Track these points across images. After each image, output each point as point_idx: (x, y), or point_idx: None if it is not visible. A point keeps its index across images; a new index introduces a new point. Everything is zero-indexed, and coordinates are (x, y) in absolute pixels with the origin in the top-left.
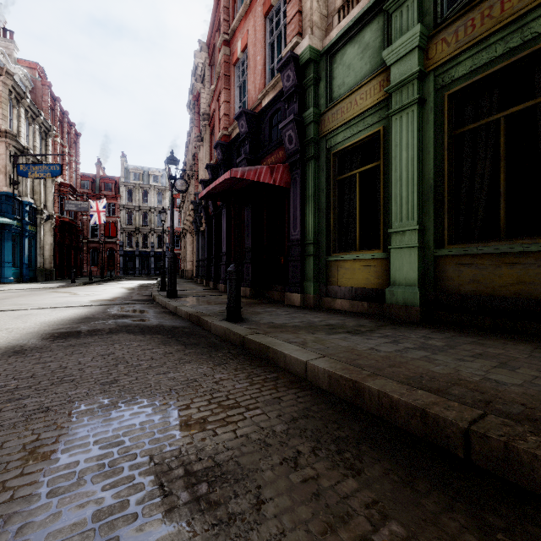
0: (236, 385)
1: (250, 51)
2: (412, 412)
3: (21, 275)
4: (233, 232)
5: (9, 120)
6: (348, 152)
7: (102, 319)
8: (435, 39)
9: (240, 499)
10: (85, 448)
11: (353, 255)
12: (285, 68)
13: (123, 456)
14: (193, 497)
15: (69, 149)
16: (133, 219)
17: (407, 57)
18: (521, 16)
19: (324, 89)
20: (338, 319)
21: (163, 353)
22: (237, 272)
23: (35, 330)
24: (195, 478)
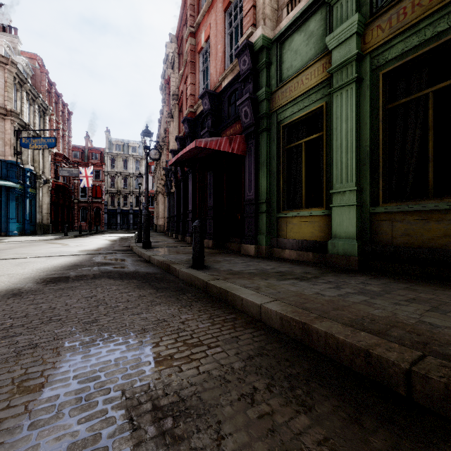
0: (199, 325)
1: (212, 41)
2: (357, 352)
3: (23, 229)
4: (198, 193)
5: (14, 101)
6: (295, 125)
7: (88, 266)
8: (371, 26)
9: (202, 434)
10: (66, 382)
11: (300, 212)
12: (241, 54)
13: (99, 390)
14: (159, 431)
15: (63, 125)
16: (116, 183)
17: (347, 42)
18: (447, 4)
19: (274, 71)
20: (287, 266)
21: (138, 296)
22: (200, 227)
23: (32, 275)
24: (162, 413)
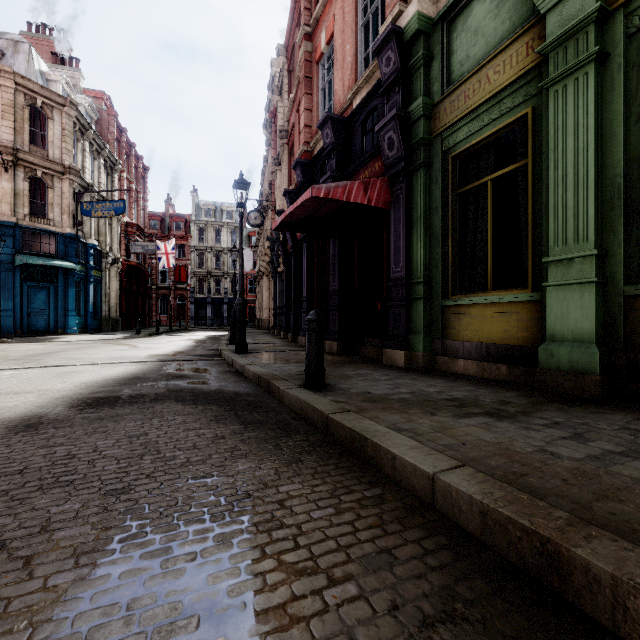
0: (312, 512)
1: (337, 41)
2: None
3: (86, 324)
4: (316, 272)
5: (74, 155)
6: (474, 154)
7: (152, 381)
8: None
9: None
10: None
11: (483, 298)
12: (383, 49)
13: None
14: None
15: (137, 185)
16: (205, 261)
17: None
18: None
19: (438, 69)
20: (465, 389)
21: (212, 437)
22: (318, 321)
23: (70, 393)
24: None
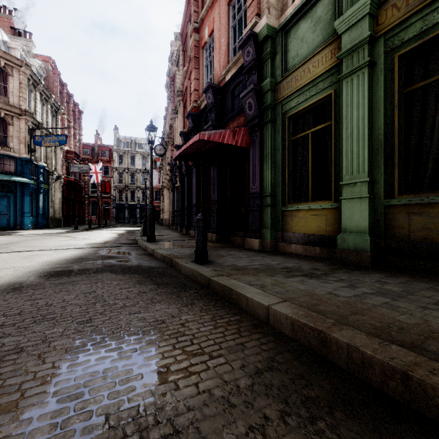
0: (200, 328)
1: (216, 35)
2: (390, 372)
3: (37, 223)
4: (202, 187)
5: (28, 102)
6: (301, 115)
7: (92, 260)
8: (385, 5)
9: None
10: (43, 400)
11: (306, 205)
12: (245, 45)
13: (79, 413)
14: None
15: (74, 124)
16: (124, 178)
17: (358, 24)
18: None
19: (279, 61)
20: (293, 262)
21: (137, 292)
22: (203, 220)
23: (37, 268)
24: None
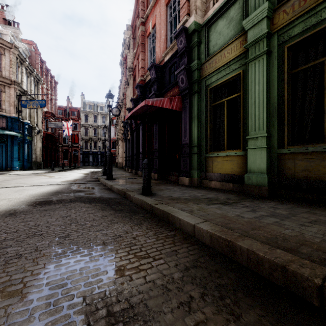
0: (147, 240)
1: (157, 28)
2: (274, 267)
3: (23, 165)
4: (147, 139)
5: (16, 74)
6: (219, 88)
7: (66, 193)
8: (278, 11)
9: None
10: (39, 288)
11: (223, 153)
12: (179, 36)
13: (65, 296)
14: None
15: (51, 91)
16: (88, 132)
17: (259, 23)
18: None
19: (203, 48)
20: (213, 194)
21: (101, 216)
22: (148, 164)
23: (25, 199)
24: (114, 319)
